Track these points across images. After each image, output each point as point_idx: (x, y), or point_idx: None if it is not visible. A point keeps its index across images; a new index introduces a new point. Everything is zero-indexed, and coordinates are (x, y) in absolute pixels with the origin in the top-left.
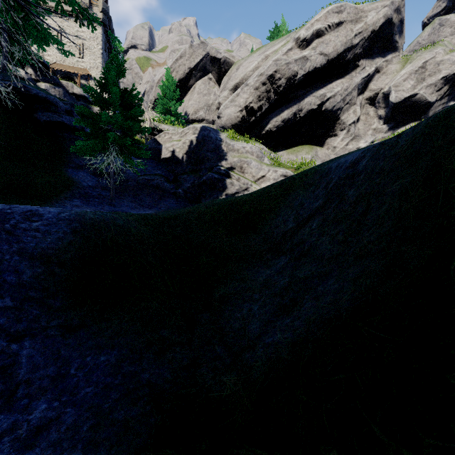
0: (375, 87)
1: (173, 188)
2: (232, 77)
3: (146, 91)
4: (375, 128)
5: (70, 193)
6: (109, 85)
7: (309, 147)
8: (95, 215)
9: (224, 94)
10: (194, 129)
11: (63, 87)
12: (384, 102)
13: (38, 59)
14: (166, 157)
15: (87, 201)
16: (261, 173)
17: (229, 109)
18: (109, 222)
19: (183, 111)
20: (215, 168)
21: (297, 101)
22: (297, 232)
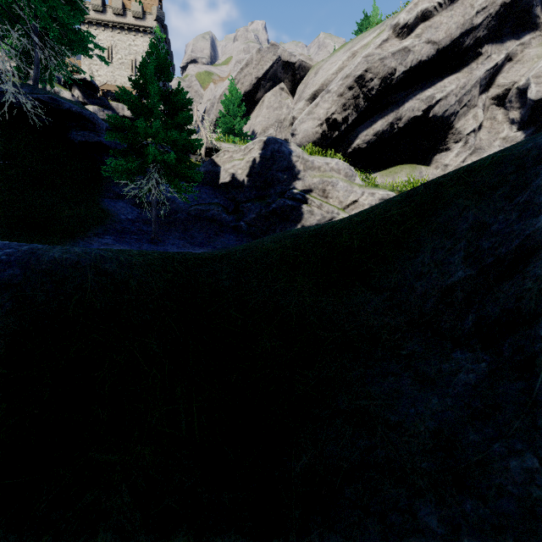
0: (504, 81)
1: (233, 221)
2: (309, 84)
3: (206, 110)
4: (504, 137)
5: (101, 228)
6: (148, 85)
7: (411, 167)
8: (66, 253)
9: (299, 105)
10: (261, 143)
11: (113, 109)
12: (519, 101)
13: (86, 78)
14: (226, 181)
15: (122, 238)
16: (352, 198)
17: (306, 124)
18: (87, 266)
19: (250, 130)
20: (289, 193)
21: (395, 107)
22: (489, 291)
